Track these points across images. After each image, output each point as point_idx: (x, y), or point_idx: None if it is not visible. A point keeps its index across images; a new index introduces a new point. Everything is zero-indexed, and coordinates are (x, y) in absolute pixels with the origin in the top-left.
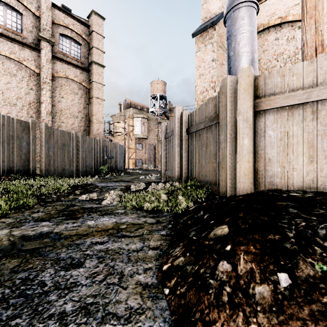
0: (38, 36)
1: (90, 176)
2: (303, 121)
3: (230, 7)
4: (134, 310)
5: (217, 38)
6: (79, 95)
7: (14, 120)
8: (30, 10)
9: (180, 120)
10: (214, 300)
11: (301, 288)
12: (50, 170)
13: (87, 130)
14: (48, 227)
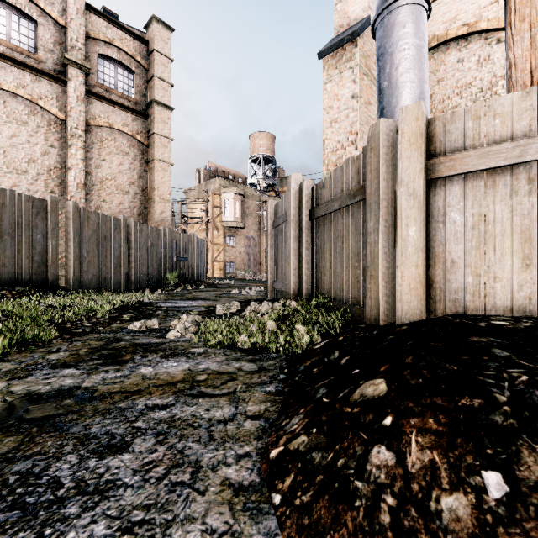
0: (63, 58)
1: (149, 289)
2: (513, 196)
3: (383, 6)
4: (218, 536)
5: (360, 60)
6: (132, 156)
7: (22, 197)
8: (50, 15)
9: (298, 197)
10: (364, 521)
11: (529, 502)
12: (83, 281)
13: (144, 213)
14: (74, 378)
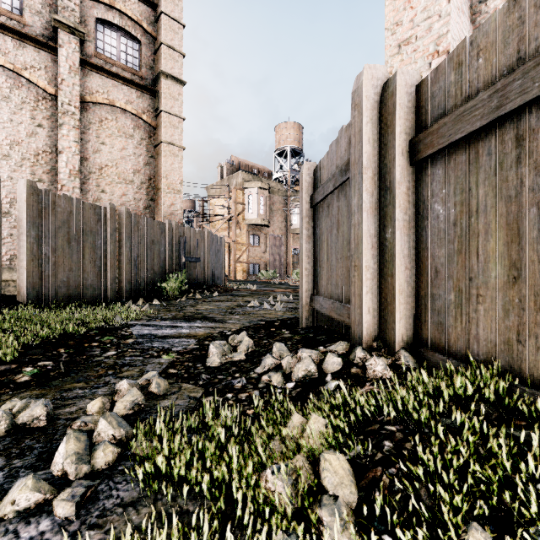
0: (52, 20)
1: (146, 298)
2: None
3: None
4: None
5: None
6: (137, 139)
7: None
8: None
9: (378, 116)
10: None
11: None
12: (45, 290)
13: (151, 206)
14: None
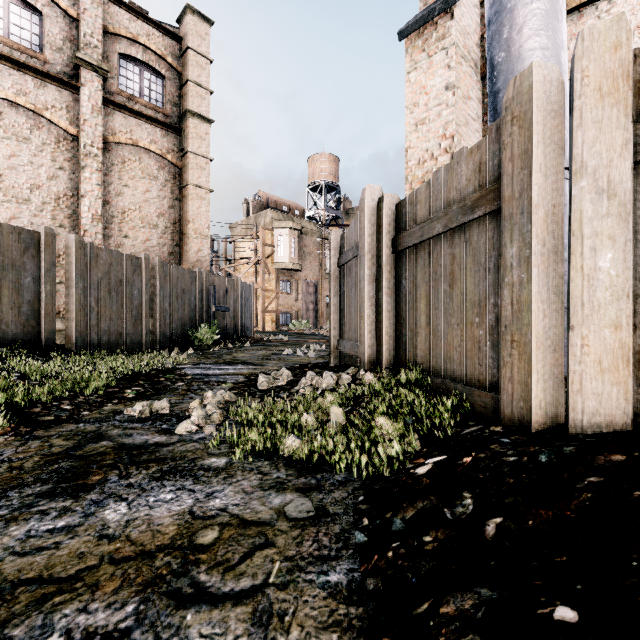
0: (75, 57)
1: (179, 348)
2: None
3: None
4: None
5: (457, 37)
6: (161, 180)
7: (3, 228)
8: (58, 5)
9: (375, 219)
10: None
11: None
12: (90, 338)
13: (176, 252)
14: None
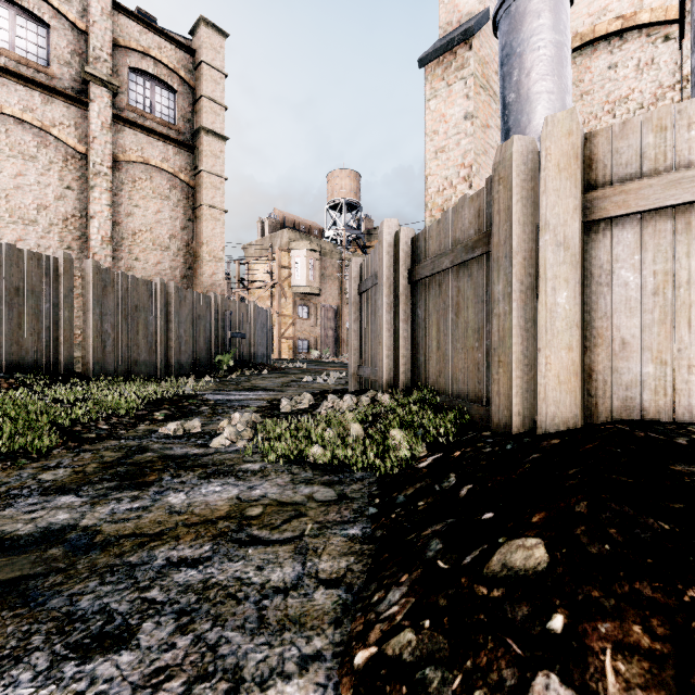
0: (84, 72)
1: (195, 376)
2: None
3: None
4: None
5: (475, 67)
6: (173, 200)
7: (24, 254)
8: (66, 17)
9: (392, 251)
10: None
11: None
12: (106, 365)
13: (189, 275)
14: (70, 512)
